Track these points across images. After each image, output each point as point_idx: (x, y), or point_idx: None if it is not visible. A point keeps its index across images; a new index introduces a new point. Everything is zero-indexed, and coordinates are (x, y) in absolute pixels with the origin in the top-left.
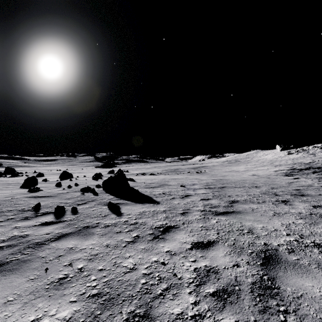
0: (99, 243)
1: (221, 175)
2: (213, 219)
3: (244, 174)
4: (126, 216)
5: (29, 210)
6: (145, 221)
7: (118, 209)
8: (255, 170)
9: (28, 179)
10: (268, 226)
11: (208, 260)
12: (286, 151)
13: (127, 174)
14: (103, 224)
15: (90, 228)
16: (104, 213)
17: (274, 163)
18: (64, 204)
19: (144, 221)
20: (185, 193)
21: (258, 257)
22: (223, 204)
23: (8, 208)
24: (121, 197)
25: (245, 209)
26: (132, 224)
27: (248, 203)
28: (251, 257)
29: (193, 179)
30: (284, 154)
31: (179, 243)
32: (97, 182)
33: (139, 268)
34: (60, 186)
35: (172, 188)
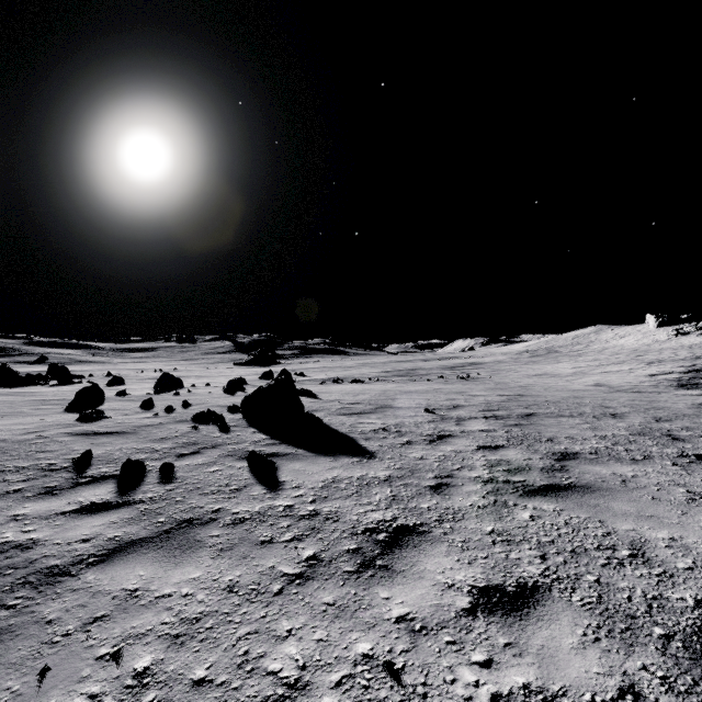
0: (210, 577)
1: (517, 384)
2: (519, 507)
3: (573, 382)
4: (289, 491)
5: (64, 467)
6: (339, 509)
7: (274, 469)
8: (600, 372)
9: (84, 392)
10: (686, 536)
11: (531, 662)
12: (670, 329)
13: (300, 380)
14: (230, 513)
15: (195, 525)
16: (237, 482)
17: (645, 356)
18: (148, 453)
19: (335, 509)
20: (437, 431)
21: (694, 658)
22: (539, 462)
23: (20, 461)
24: (283, 439)
25: (602, 477)
26: (303, 516)
27: (607, 461)
28: (670, 657)
29: (454, 393)
30: (667, 336)
31: (433, 587)
32: (233, 400)
33: (316, 686)
34: (151, 408)
35: (404, 416)
